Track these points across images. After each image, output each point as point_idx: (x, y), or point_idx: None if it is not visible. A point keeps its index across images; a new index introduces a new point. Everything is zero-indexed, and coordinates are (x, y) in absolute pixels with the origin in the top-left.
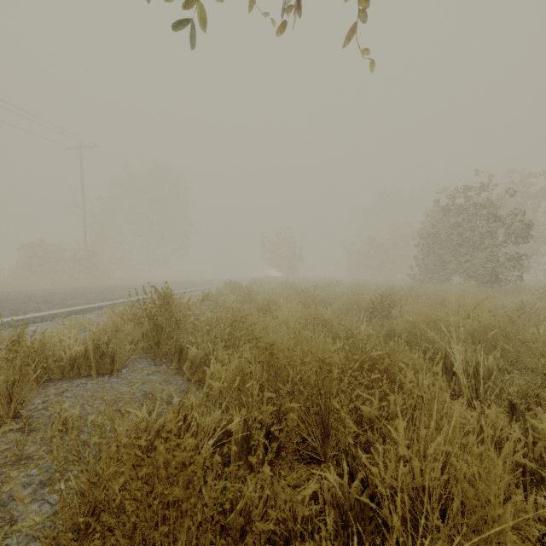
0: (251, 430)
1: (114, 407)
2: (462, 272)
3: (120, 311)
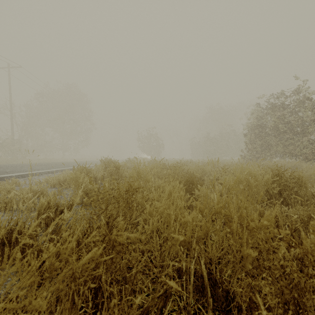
0: None
1: None
2: (287, 152)
3: None
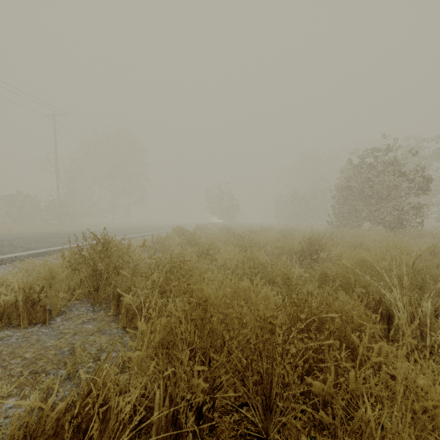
0: (178, 410)
1: (31, 368)
2: (372, 219)
3: (69, 256)
